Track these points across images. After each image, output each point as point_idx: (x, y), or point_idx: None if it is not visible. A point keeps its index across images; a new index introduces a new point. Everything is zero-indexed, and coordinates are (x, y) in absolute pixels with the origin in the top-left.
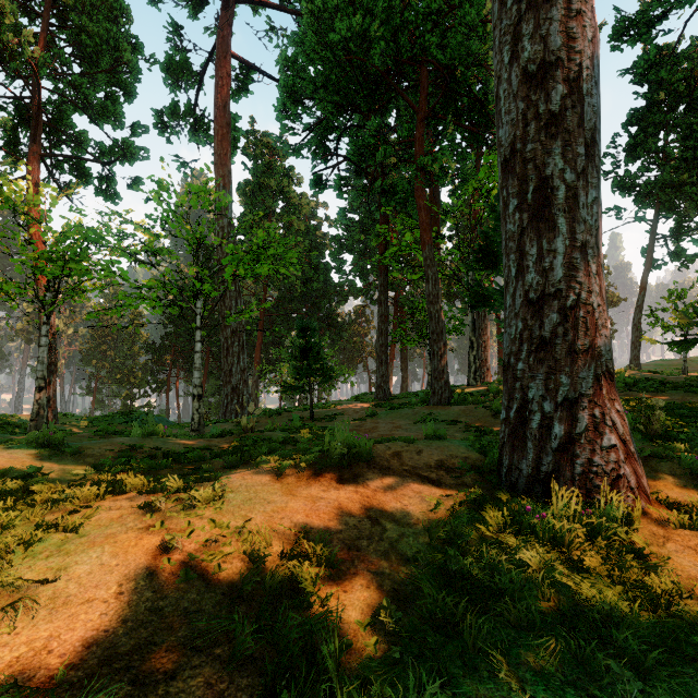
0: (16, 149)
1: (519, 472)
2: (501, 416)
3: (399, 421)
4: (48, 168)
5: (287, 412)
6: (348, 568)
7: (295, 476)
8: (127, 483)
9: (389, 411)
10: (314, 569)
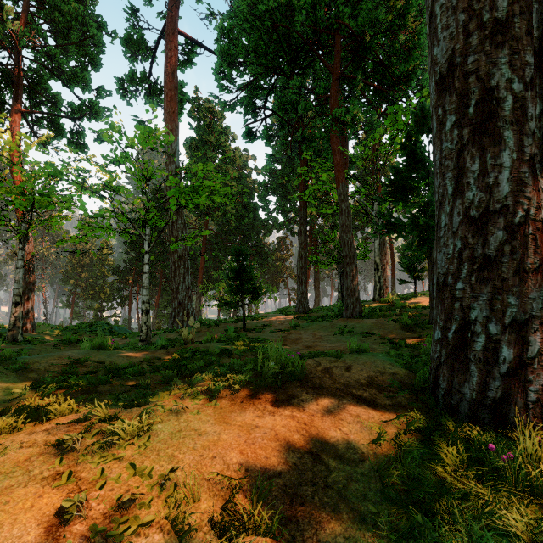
0: (3, 108)
1: (461, 396)
2: (435, 335)
3: (320, 332)
4: (28, 123)
5: (223, 324)
6: (293, 536)
7: (228, 398)
8: (51, 409)
9: (310, 323)
10: (251, 539)
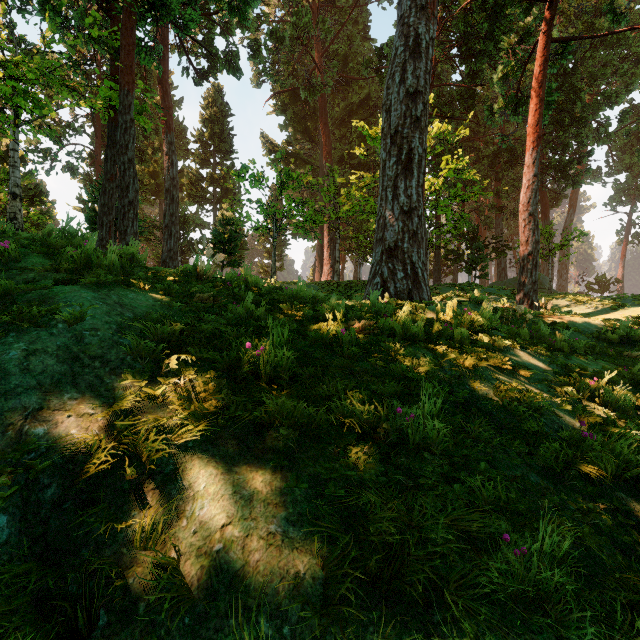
0: None
1: None
2: None
3: None
4: None
5: None
6: None
7: None
8: None
9: None
10: None
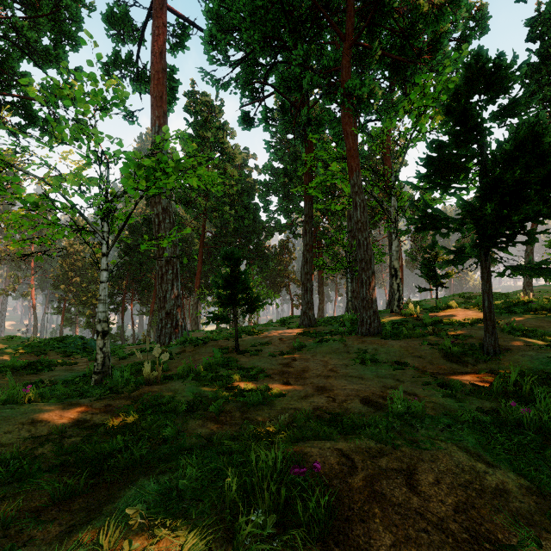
0: None
1: None
2: None
3: (332, 359)
4: None
5: (213, 341)
6: None
7: None
8: None
9: (318, 343)
10: None
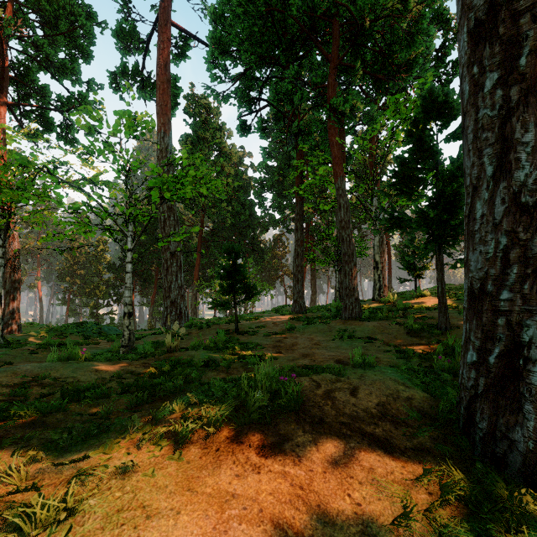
0: None
1: (510, 443)
2: (467, 357)
3: (317, 336)
4: (15, 116)
5: (215, 325)
6: None
7: (200, 443)
8: None
9: (307, 325)
10: None
